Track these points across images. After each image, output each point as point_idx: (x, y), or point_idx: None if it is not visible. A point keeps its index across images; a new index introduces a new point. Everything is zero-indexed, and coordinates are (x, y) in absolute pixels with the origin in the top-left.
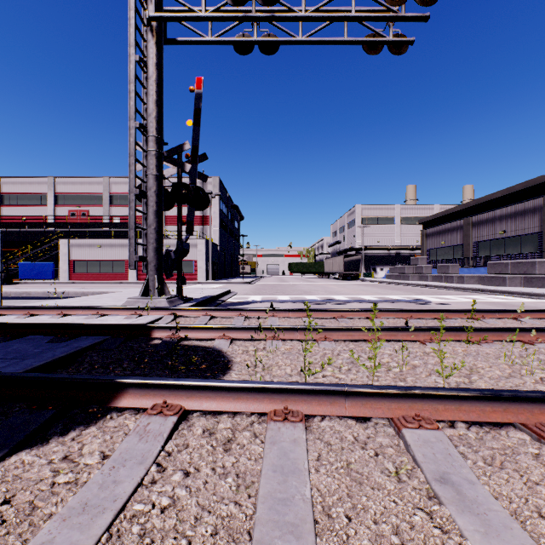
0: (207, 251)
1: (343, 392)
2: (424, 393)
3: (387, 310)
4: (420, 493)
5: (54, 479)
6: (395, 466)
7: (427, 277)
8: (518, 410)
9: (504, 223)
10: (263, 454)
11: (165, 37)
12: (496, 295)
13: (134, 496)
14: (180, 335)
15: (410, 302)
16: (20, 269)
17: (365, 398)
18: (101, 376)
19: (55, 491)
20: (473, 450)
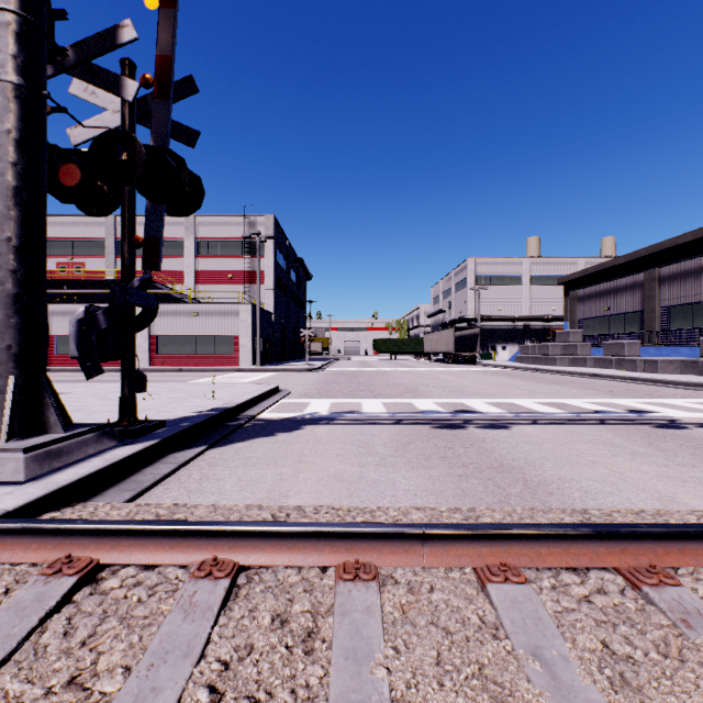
0: (254, 322)
1: None
2: None
3: None
4: None
5: None
6: None
7: (584, 360)
8: None
9: None
10: None
11: None
12: None
13: None
14: None
15: (637, 421)
16: None
17: None
18: None
19: None
20: None
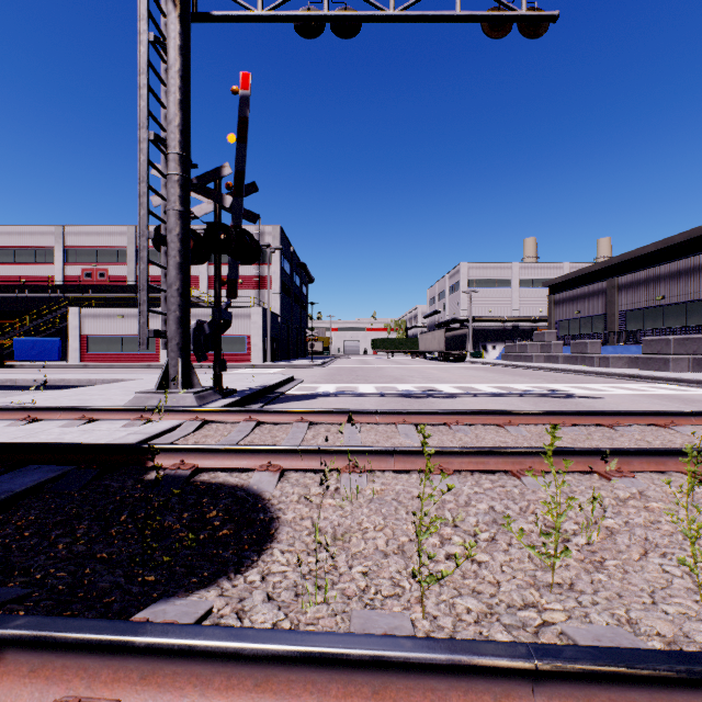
0: (264, 323)
1: (529, 673)
2: None
3: (525, 412)
4: None
5: None
6: None
7: (556, 357)
8: None
9: (663, 286)
10: None
11: (195, 10)
12: (658, 383)
13: None
14: (197, 462)
15: (544, 395)
16: (16, 347)
17: (584, 688)
18: None
19: None
20: None
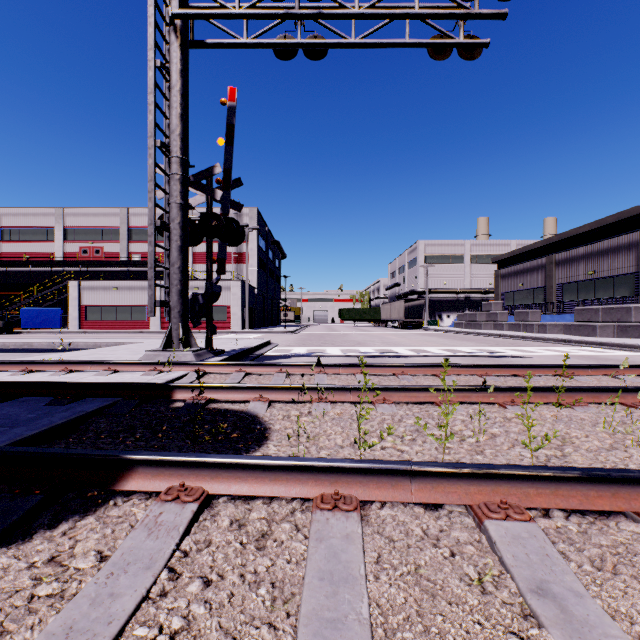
0: (243, 295)
1: (408, 472)
2: (511, 474)
3: (457, 365)
4: (512, 610)
5: (33, 590)
6: (477, 570)
7: (502, 325)
8: (630, 494)
9: (594, 262)
10: (307, 555)
11: (192, 38)
12: (584, 346)
13: (137, 614)
14: (208, 396)
15: (483, 356)
16: (23, 316)
17: (436, 480)
18: (104, 451)
19: (33, 608)
20: (576, 549)
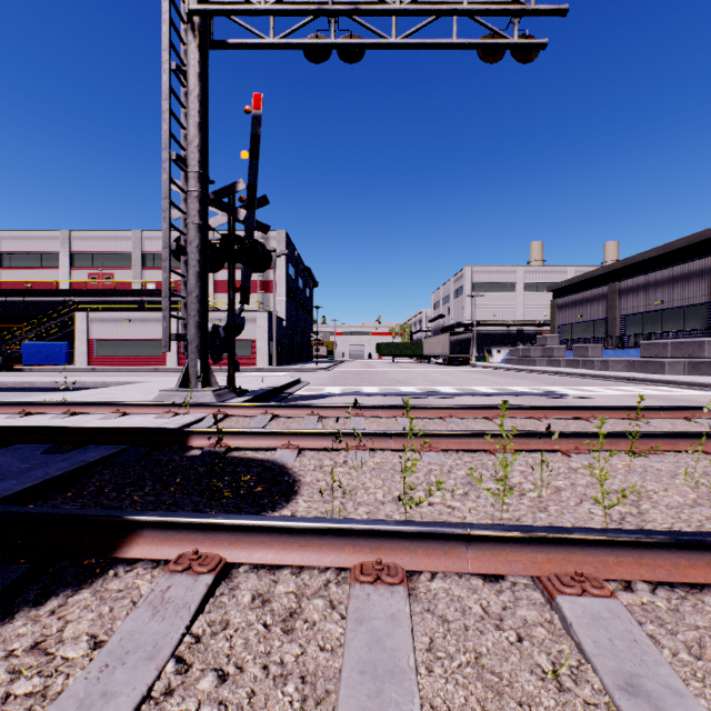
0: (269, 328)
1: (464, 537)
2: (586, 539)
3: (512, 407)
4: None
5: (9, 687)
6: (551, 660)
7: (559, 361)
8: None
9: (661, 290)
10: (344, 640)
11: (211, 38)
12: (652, 385)
13: None
14: (229, 443)
15: (539, 395)
16: (24, 351)
17: (497, 546)
18: (103, 511)
19: None
20: (668, 631)
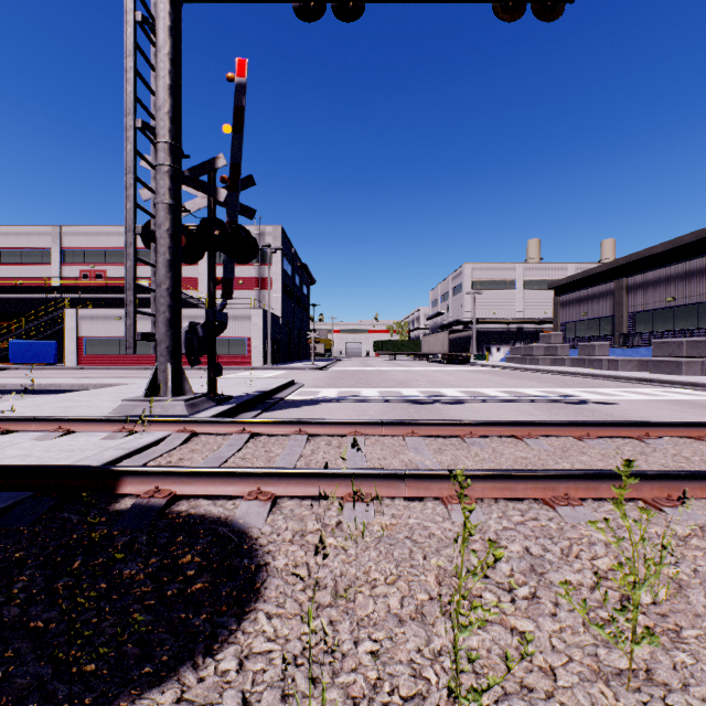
0: (264, 325)
1: None
2: None
3: (545, 423)
4: None
5: None
6: None
7: (563, 360)
8: None
9: (673, 286)
10: None
11: None
12: (672, 387)
13: None
14: (175, 488)
15: (557, 401)
16: (11, 350)
17: None
18: None
19: None
20: None
